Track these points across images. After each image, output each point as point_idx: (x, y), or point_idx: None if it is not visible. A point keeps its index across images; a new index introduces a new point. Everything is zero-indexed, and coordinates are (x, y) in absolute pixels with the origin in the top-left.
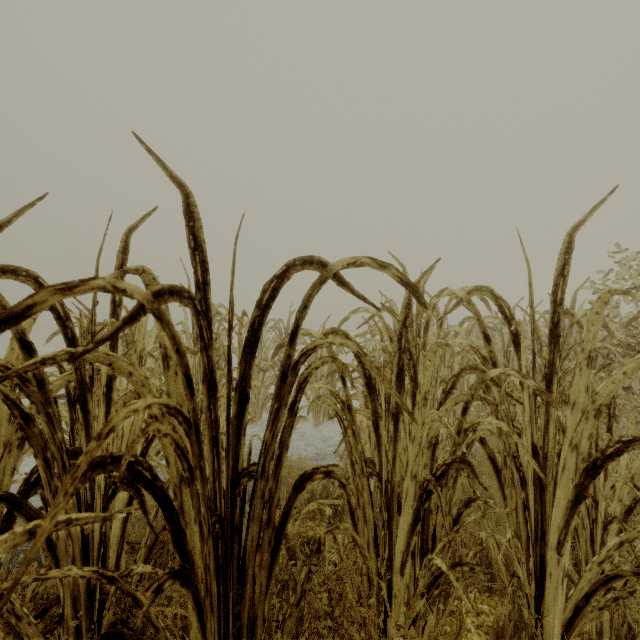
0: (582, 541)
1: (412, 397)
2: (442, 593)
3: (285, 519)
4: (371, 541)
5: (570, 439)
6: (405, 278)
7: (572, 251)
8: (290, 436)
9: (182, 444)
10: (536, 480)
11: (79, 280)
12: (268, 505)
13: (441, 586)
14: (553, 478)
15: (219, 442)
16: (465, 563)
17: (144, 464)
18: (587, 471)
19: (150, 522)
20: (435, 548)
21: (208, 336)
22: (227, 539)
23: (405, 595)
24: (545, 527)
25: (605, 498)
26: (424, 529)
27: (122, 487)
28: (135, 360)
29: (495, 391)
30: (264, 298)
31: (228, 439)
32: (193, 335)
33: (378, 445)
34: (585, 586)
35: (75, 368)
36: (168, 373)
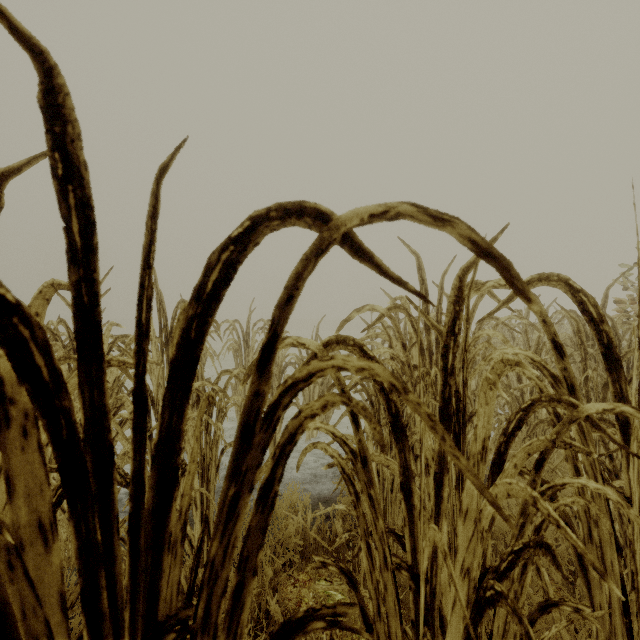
0: None
1: (454, 437)
2: None
3: None
4: None
5: None
6: (487, 242)
7: None
8: (261, 548)
9: None
10: None
11: None
12: None
13: None
14: None
15: (101, 590)
16: None
17: None
18: None
19: None
20: None
21: (55, 364)
22: None
23: None
24: None
25: None
26: None
27: None
28: None
29: (573, 426)
30: (210, 282)
31: (134, 564)
32: (161, 339)
33: (409, 521)
34: None
35: None
36: (6, 434)
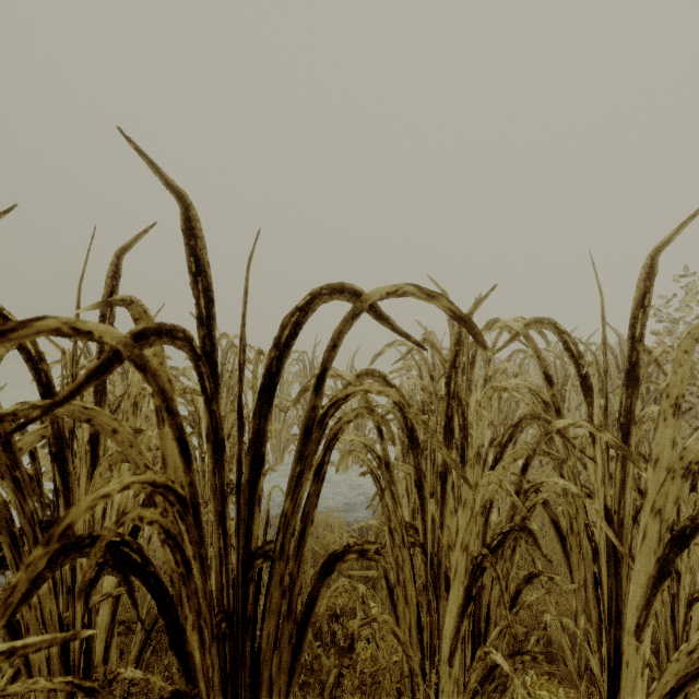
0: (661, 619)
1: (461, 450)
2: (498, 687)
3: (310, 609)
4: (413, 625)
5: (652, 502)
6: (459, 311)
7: (654, 277)
8: (316, 506)
9: (174, 531)
10: (610, 550)
11: (17, 321)
12: (288, 592)
13: (497, 679)
14: (628, 546)
15: (226, 518)
16: (526, 651)
17: (132, 544)
18: (673, 541)
19: (140, 616)
20: (489, 631)
21: (211, 386)
22: (237, 637)
23: (454, 691)
24: (621, 607)
25: (690, 570)
26: (475, 607)
27: (107, 570)
28: (128, 408)
29: (559, 442)
30: (283, 335)
31: (238, 512)
32: None
33: (422, 510)
34: (671, 680)
35: (51, 420)
36: (163, 430)
